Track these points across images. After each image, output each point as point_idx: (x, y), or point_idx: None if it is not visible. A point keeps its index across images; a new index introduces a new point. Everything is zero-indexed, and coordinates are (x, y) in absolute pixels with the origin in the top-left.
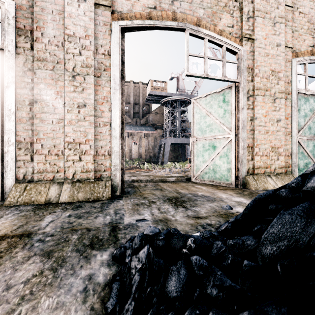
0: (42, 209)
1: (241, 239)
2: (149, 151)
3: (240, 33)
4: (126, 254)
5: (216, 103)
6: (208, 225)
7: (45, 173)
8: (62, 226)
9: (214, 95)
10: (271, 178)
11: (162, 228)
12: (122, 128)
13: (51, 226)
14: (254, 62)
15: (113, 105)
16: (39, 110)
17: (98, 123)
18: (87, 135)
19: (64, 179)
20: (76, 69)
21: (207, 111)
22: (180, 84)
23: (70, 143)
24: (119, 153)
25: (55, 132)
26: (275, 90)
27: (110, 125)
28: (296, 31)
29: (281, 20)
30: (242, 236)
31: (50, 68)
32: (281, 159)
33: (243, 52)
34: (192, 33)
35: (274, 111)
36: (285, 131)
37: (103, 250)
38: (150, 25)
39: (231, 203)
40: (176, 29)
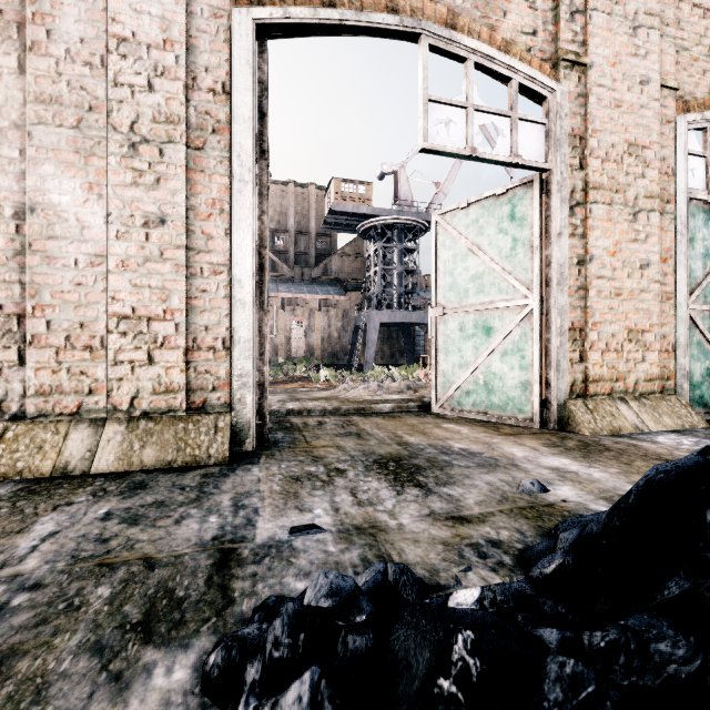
0: (38, 496)
1: (635, 633)
2: (332, 340)
3: (554, 51)
4: (245, 677)
5: (492, 223)
6: (493, 546)
7: (56, 395)
8: (75, 552)
9: (489, 203)
10: (629, 407)
11: (363, 557)
12: (261, 281)
13: (44, 551)
14: (587, 122)
15: (237, 222)
16: (40, 233)
17: (197, 267)
18: (170, 298)
19: (108, 412)
20: (139, 126)
21: (472, 242)
22: (402, 189)
23: (123, 318)
24: (252, 345)
25: (85, 288)
26: (636, 191)
27: (229, 272)
28: (685, 51)
29: (651, 22)
30: (631, 617)
31: (70, 123)
32: (651, 360)
33: (561, 97)
34: (437, 46)
35: (634, 243)
36: (660, 290)
37: (179, 647)
38: (331, 22)
39: (539, 472)
40: (396, 34)
